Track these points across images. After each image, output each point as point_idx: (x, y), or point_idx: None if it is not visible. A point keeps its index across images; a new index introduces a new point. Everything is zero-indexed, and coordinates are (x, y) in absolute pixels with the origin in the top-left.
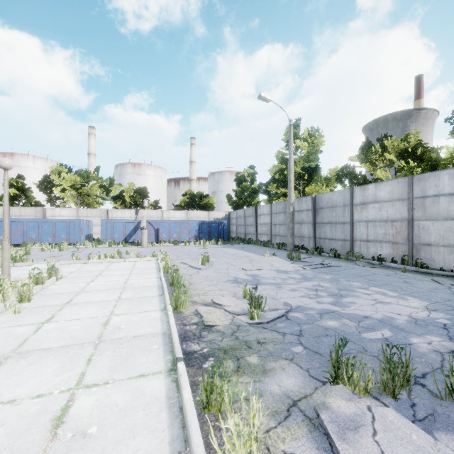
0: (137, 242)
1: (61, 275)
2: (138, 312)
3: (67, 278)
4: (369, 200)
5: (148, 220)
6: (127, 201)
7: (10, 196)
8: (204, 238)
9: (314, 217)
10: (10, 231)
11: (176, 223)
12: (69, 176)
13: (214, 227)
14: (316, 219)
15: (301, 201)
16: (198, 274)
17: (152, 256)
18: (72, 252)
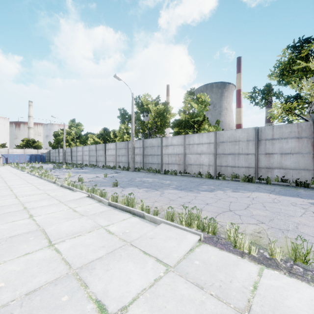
0: None
1: None
2: (11, 169)
3: None
4: (79, 150)
5: (2, 154)
6: None
7: None
8: (33, 162)
9: (71, 154)
10: None
11: (17, 155)
12: None
13: (38, 157)
14: (72, 155)
15: (69, 149)
16: None
17: (9, 165)
18: None
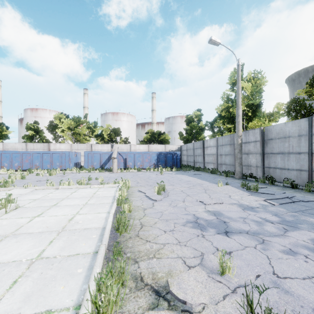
0: (109, 169)
1: (16, 205)
2: (32, 313)
3: (21, 209)
4: None
5: (118, 152)
6: (105, 138)
7: (29, 136)
8: (161, 166)
9: (263, 148)
10: (22, 160)
11: (139, 153)
12: (66, 121)
13: (169, 157)
14: (265, 150)
15: (248, 133)
16: (153, 208)
17: (114, 183)
18: (58, 176)
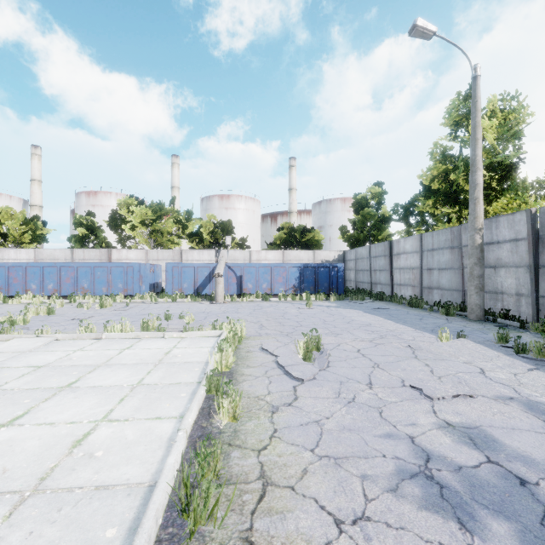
0: (210, 296)
1: None
2: None
3: None
4: None
5: (228, 264)
6: (206, 239)
7: (79, 237)
8: (308, 290)
9: (535, 254)
10: (60, 279)
11: (266, 267)
12: (138, 210)
13: (323, 273)
14: (540, 258)
15: (498, 223)
16: (295, 405)
17: (212, 328)
18: (115, 310)
